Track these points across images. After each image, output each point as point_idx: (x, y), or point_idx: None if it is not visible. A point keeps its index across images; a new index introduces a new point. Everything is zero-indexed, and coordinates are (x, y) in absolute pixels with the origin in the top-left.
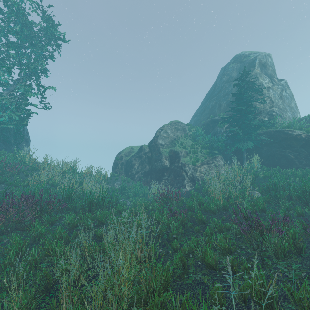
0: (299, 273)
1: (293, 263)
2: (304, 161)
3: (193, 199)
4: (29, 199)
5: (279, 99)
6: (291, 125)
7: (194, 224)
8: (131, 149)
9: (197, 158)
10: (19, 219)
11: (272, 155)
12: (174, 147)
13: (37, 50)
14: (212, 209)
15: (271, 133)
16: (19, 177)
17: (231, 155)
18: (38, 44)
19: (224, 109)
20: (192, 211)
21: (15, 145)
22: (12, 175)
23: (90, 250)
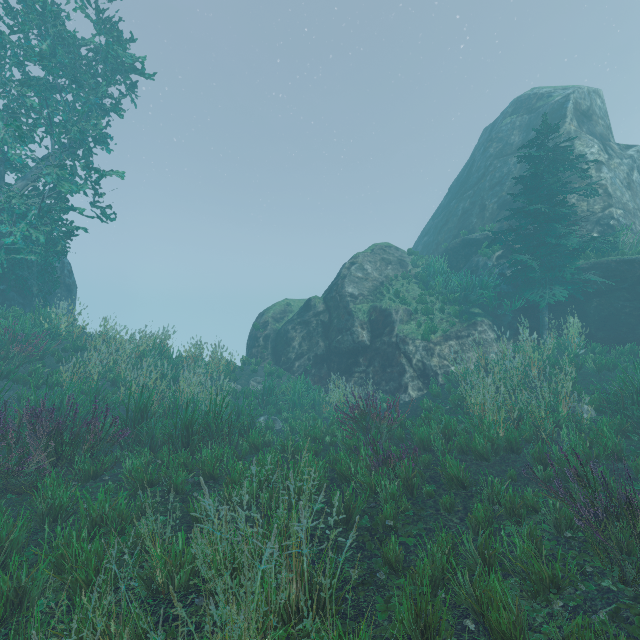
0: None
1: None
2: None
3: (428, 421)
4: (42, 419)
5: (624, 188)
6: None
7: (437, 487)
8: (286, 307)
9: (433, 325)
10: (9, 469)
11: (613, 318)
12: (381, 300)
13: (86, 94)
14: (480, 449)
15: (611, 267)
16: (43, 364)
17: (512, 319)
18: (88, 81)
19: (494, 217)
20: (427, 452)
21: (40, 296)
22: (27, 361)
23: (166, 564)
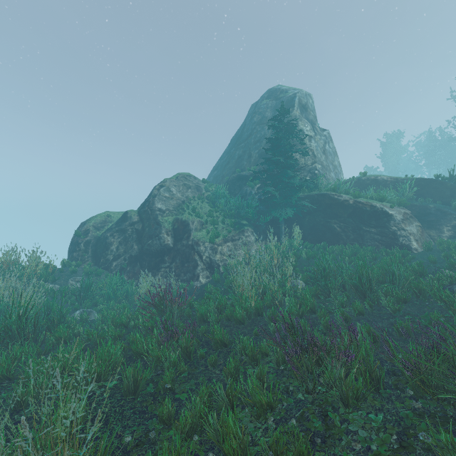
0: (387, 437)
1: (371, 411)
2: (352, 234)
3: (208, 300)
4: None
5: (322, 153)
6: (337, 187)
7: (208, 349)
8: (107, 218)
9: (217, 232)
10: None
11: (316, 228)
12: (182, 214)
13: None
14: (239, 317)
15: (315, 198)
16: None
17: (265, 228)
18: None
19: (256, 162)
20: (206, 323)
21: None
22: None
23: None
